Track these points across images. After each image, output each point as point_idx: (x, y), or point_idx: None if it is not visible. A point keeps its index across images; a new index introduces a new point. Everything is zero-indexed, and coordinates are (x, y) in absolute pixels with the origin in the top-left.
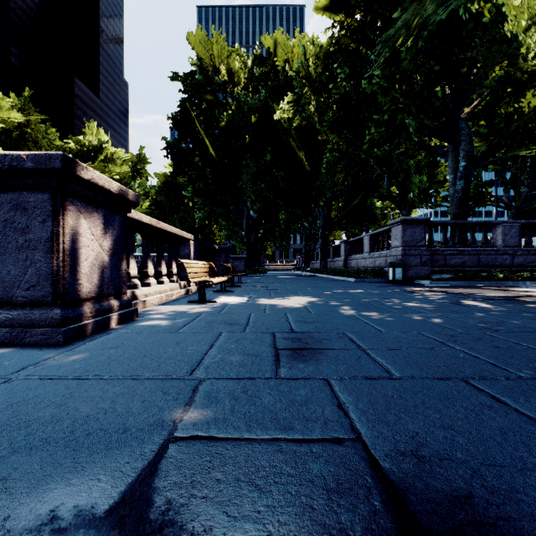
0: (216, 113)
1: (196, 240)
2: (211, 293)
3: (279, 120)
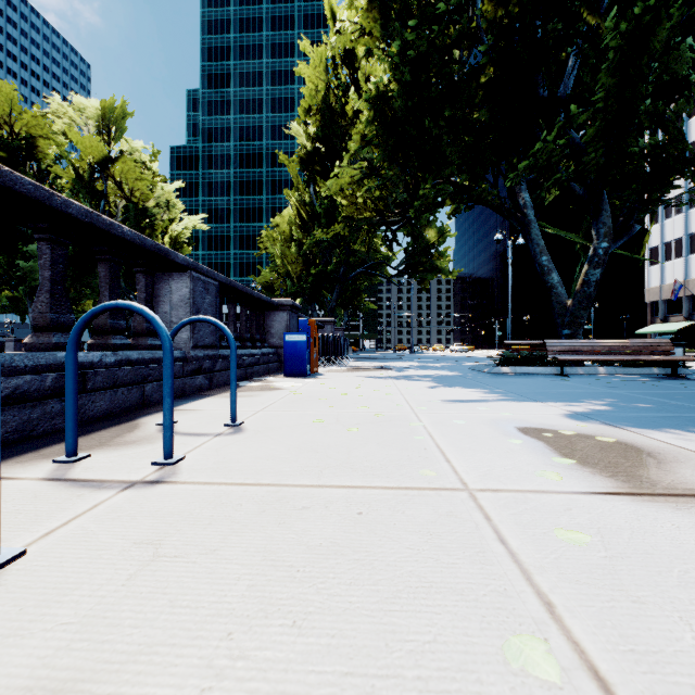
0: None
1: None
2: None
3: None
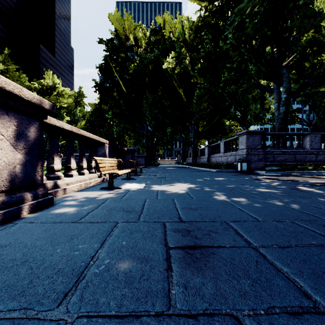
0: (127, 64)
1: (110, 144)
2: (120, 180)
3: (166, 69)
